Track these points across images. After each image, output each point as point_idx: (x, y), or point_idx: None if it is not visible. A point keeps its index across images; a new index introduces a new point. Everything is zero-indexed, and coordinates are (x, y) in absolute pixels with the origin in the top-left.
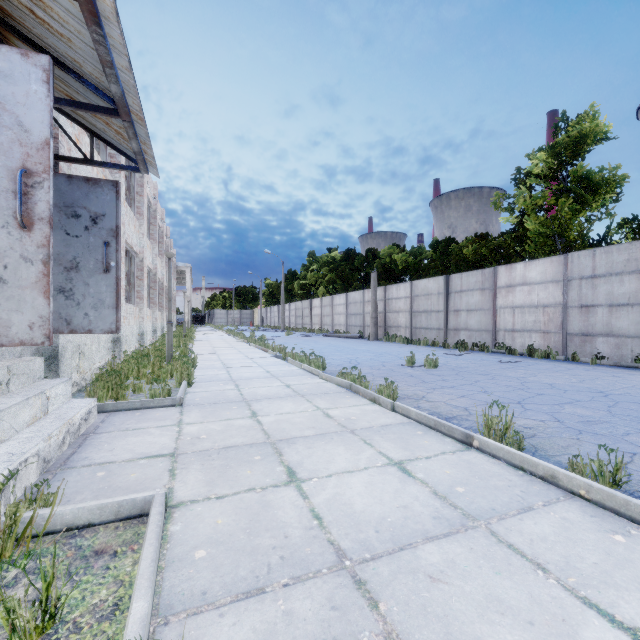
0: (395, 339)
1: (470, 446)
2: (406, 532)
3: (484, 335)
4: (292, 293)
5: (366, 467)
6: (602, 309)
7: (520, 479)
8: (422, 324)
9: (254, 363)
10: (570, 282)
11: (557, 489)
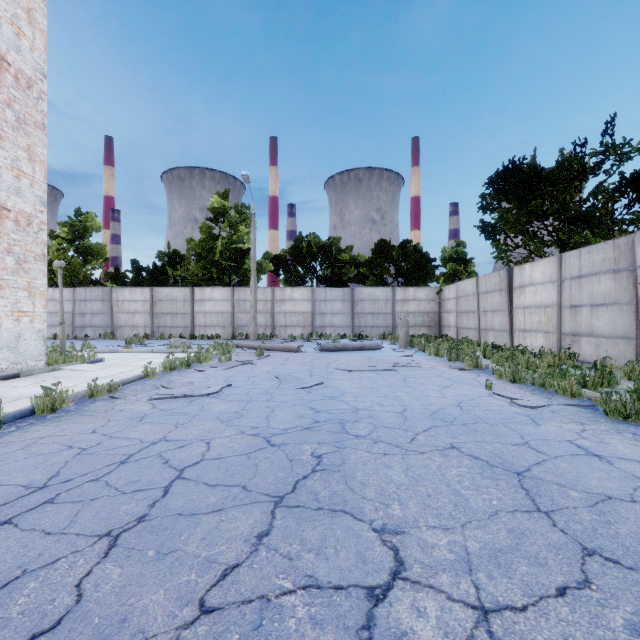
0: None
1: None
2: None
3: None
4: None
5: None
6: (89, 315)
7: None
8: None
9: None
10: (76, 302)
11: None
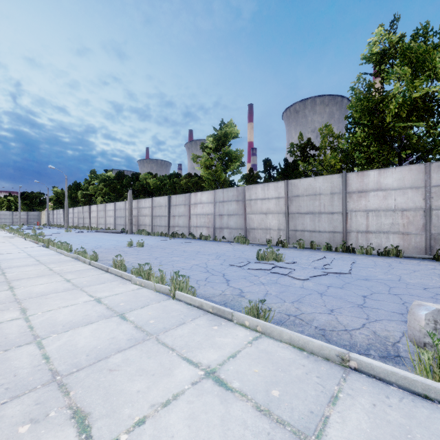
0: (142, 233)
1: (108, 272)
2: (49, 293)
3: (185, 229)
4: (76, 200)
5: (52, 282)
6: (226, 216)
7: (113, 278)
8: (157, 223)
9: (21, 251)
10: (216, 203)
11: (121, 278)
